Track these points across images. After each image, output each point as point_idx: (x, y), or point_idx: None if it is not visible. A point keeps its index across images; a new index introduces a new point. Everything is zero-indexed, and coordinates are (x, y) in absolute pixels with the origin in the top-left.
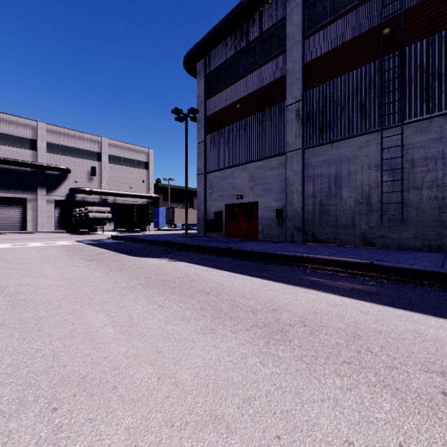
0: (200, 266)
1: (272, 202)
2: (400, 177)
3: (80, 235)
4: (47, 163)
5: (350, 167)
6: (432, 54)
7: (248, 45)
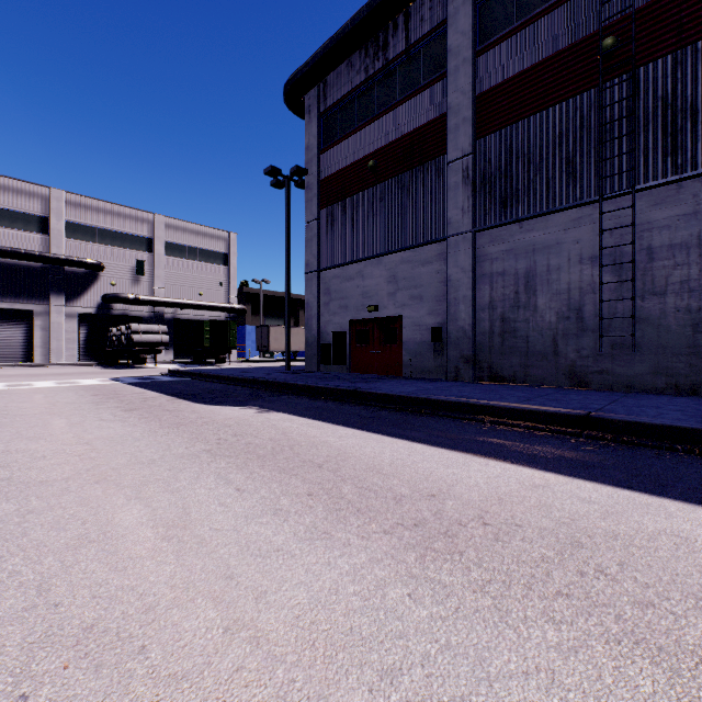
0: (308, 420)
1: (424, 316)
2: (630, 275)
3: (119, 369)
4: (65, 255)
5: (549, 261)
6: (682, 79)
7: (387, 66)
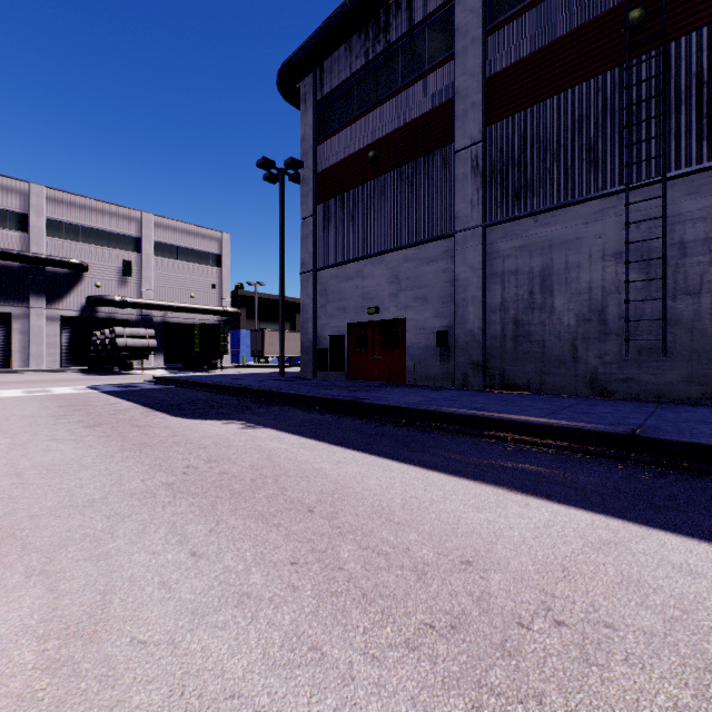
0: (300, 438)
1: (429, 319)
2: (660, 273)
3: (102, 375)
4: (46, 254)
5: (568, 258)
6: None
7: (389, 49)
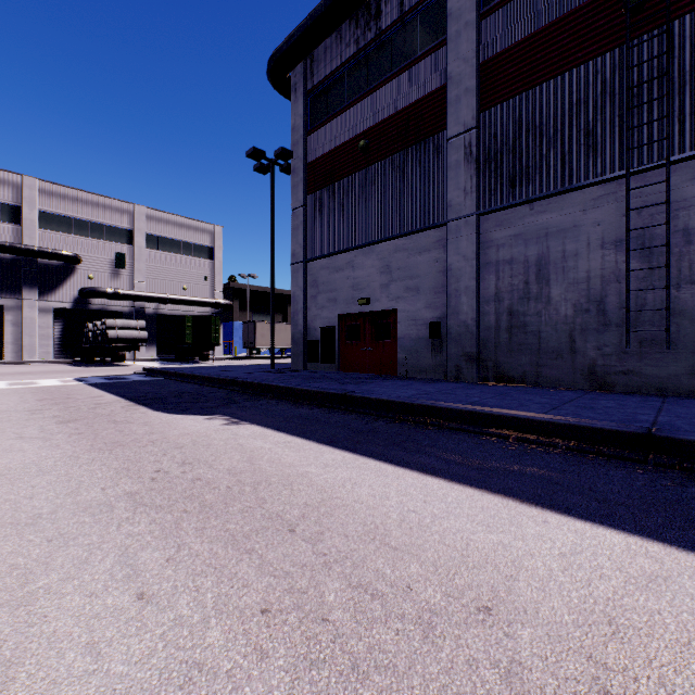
0: (286, 436)
1: (421, 309)
2: (663, 261)
3: (93, 367)
4: (39, 246)
5: (565, 246)
6: None
7: (380, 37)
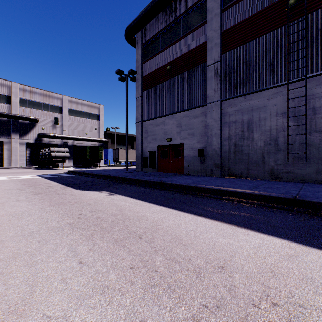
0: (135, 200)
1: (195, 143)
2: (303, 122)
3: (44, 169)
4: (19, 114)
5: (260, 115)
6: None
7: (176, 19)
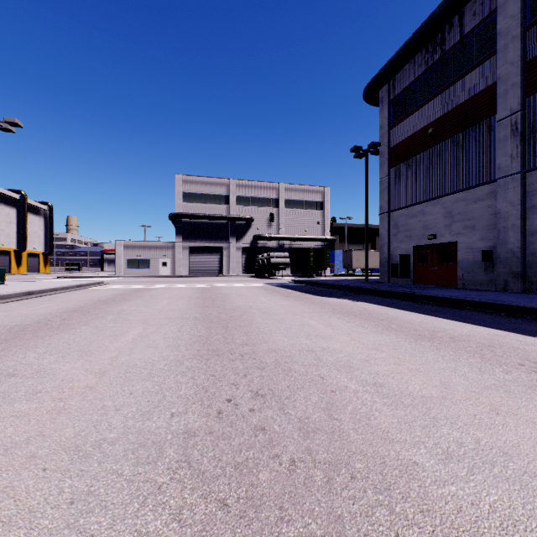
0: (378, 305)
1: (476, 241)
2: None
3: (263, 278)
4: (236, 215)
5: None
6: None
7: (444, 56)
